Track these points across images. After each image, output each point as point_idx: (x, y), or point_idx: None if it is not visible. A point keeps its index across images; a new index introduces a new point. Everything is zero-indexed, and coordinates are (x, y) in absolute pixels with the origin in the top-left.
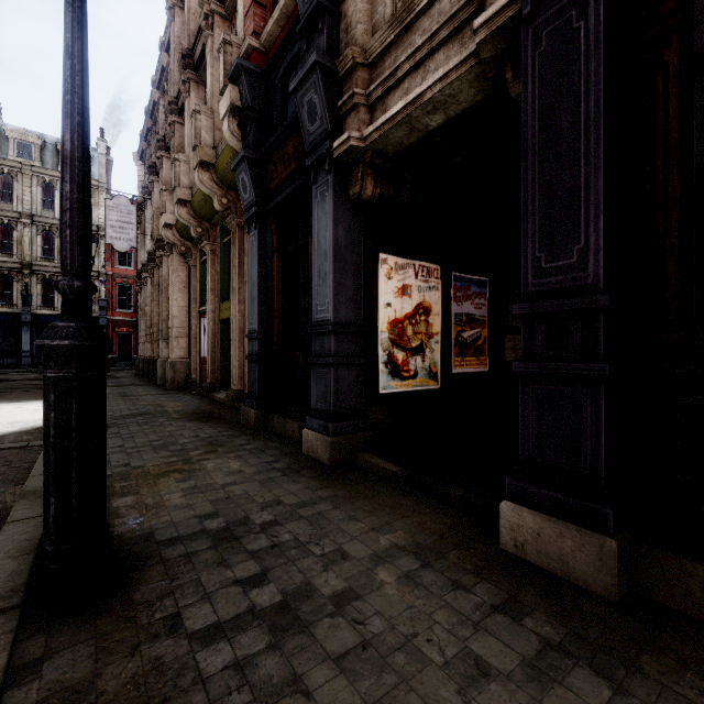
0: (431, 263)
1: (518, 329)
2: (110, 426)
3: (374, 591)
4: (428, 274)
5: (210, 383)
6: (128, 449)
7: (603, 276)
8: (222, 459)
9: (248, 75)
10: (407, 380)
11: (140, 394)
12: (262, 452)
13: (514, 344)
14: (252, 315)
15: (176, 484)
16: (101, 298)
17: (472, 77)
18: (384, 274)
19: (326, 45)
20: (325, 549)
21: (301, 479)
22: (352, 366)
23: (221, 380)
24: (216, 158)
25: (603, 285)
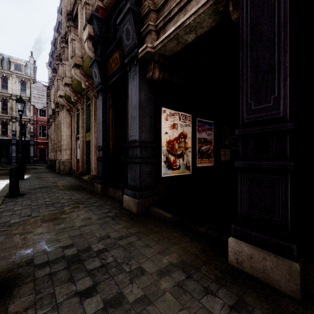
0: (187, 113)
1: (226, 146)
2: (27, 193)
3: (159, 297)
4: (185, 118)
5: (81, 171)
6: (32, 206)
7: (289, 112)
8: (81, 211)
9: (97, 19)
10: (175, 170)
11: (46, 177)
12: (102, 207)
13: (225, 153)
14: (99, 138)
15: (54, 226)
16: (31, 131)
17: (210, 12)
18: (164, 118)
19: (135, 0)
20: (131, 267)
21: (121, 222)
22: (148, 163)
23: (86, 170)
24: (82, 63)
25: (289, 117)
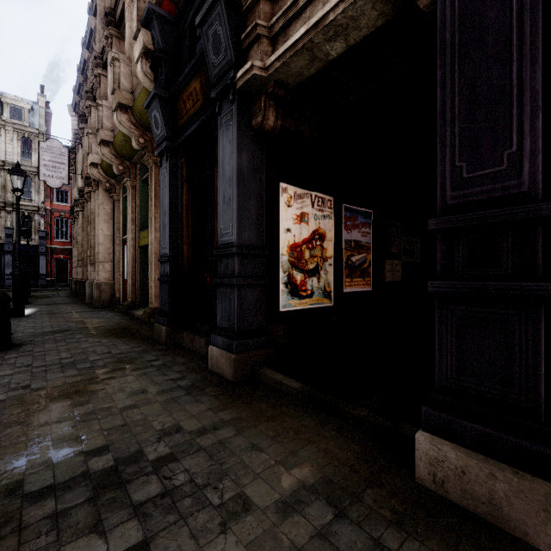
0: (325, 194)
1: (395, 255)
2: (26, 343)
3: None
4: (323, 204)
5: (131, 301)
6: (34, 368)
7: (541, 183)
8: (128, 377)
9: (159, 20)
10: (305, 298)
11: (67, 311)
12: (169, 368)
13: (392, 268)
14: (164, 240)
15: (72, 409)
16: (41, 229)
17: None
18: (284, 202)
19: None
20: (224, 495)
21: (205, 398)
22: (255, 286)
23: (141, 298)
24: (133, 102)
25: (541, 193)
